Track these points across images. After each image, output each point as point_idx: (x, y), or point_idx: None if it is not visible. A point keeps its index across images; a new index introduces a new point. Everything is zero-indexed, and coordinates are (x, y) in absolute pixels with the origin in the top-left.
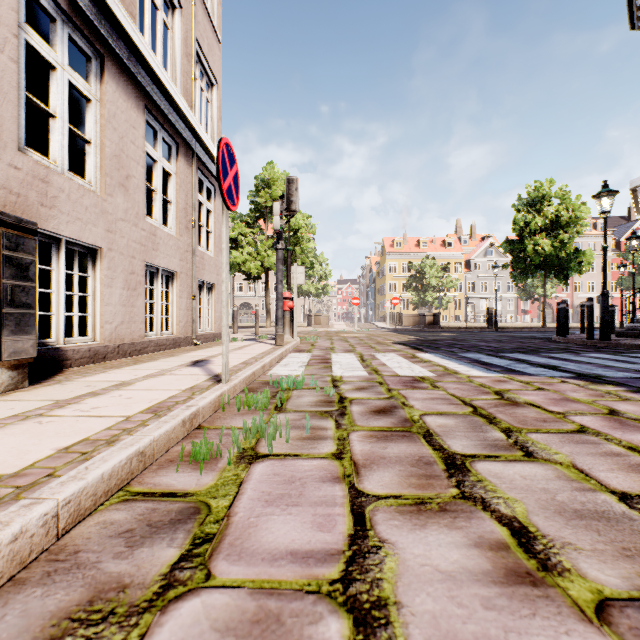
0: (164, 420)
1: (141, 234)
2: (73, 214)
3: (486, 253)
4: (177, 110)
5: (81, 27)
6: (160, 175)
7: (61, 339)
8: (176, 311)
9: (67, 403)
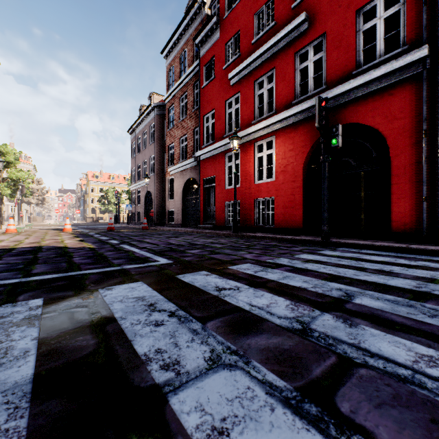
0: None
1: None
2: None
3: None
4: None
5: None
6: None
7: None
8: None
9: None
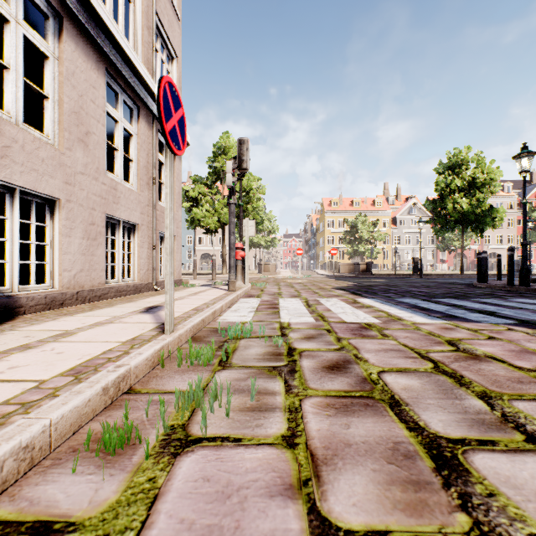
0: (78, 389)
1: (101, 188)
2: (28, 165)
3: (410, 211)
4: (137, 75)
5: None
6: (121, 134)
7: (15, 286)
8: (137, 260)
9: None
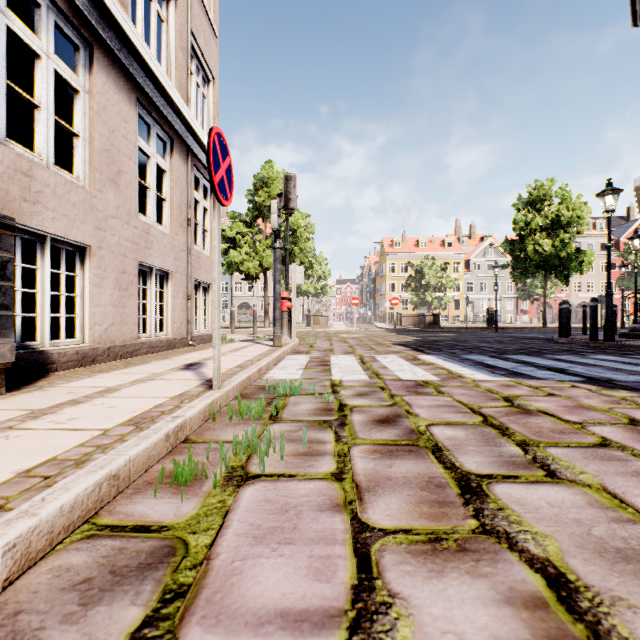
0: (144, 435)
1: (133, 232)
2: (59, 210)
3: (485, 253)
4: (171, 104)
5: (68, 14)
6: (154, 171)
7: (46, 342)
8: (171, 312)
9: (43, 413)
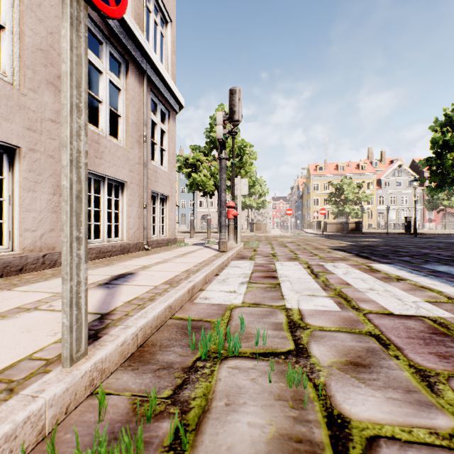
0: None
1: None
2: None
3: (395, 173)
4: (123, 24)
5: None
6: (106, 87)
7: None
8: (126, 219)
9: None
